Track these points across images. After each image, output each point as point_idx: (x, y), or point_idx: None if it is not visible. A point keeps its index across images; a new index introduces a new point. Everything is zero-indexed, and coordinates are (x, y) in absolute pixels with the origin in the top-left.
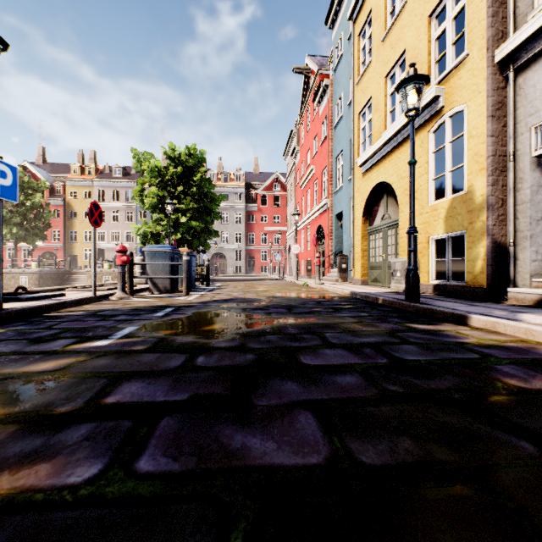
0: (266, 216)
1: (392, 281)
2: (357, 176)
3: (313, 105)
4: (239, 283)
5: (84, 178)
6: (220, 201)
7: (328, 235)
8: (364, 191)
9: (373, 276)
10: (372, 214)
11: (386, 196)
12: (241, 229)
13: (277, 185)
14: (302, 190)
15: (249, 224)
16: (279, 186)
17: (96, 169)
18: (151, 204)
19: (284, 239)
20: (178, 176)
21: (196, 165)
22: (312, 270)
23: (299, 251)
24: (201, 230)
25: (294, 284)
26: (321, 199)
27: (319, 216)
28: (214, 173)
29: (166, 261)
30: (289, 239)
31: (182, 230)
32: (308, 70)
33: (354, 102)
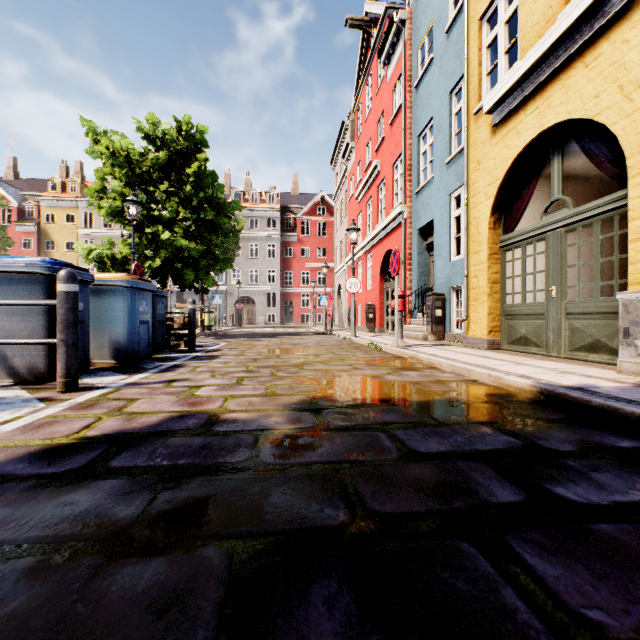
0: (308, 250)
1: (625, 351)
2: (477, 139)
3: (377, 70)
4: (258, 341)
5: (65, 196)
6: (233, 210)
7: (404, 264)
8: (497, 163)
9: (518, 333)
10: (511, 209)
11: (560, 159)
12: (275, 266)
13: (322, 209)
14: (359, 203)
15: (285, 259)
16: (325, 210)
17: (83, 186)
18: (110, 209)
19: (332, 278)
20: (162, 168)
21: (192, 150)
22: (374, 320)
23: (358, 289)
24: (198, 255)
25: (351, 343)
26: (391, 208)
27: (388, 235)
28: (240, 191)
29: (34, 297)
30: (338, 276)
31: (165, 254)
32: (369, 23)
33: (468, 3)
